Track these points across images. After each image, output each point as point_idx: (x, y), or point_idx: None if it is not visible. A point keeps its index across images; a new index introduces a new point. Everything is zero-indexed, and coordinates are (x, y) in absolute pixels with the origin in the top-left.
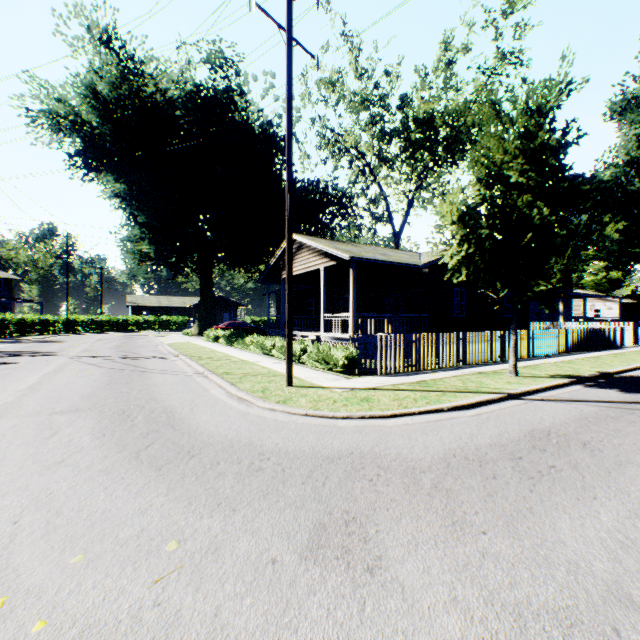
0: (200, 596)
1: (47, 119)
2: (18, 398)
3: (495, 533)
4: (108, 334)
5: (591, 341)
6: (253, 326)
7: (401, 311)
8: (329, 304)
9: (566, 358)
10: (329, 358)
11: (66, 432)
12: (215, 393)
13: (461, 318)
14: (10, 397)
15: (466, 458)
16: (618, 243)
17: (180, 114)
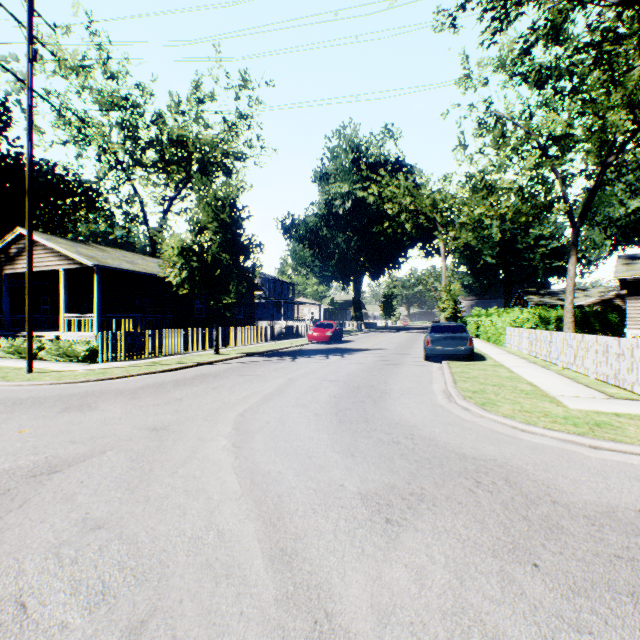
0: (10, 424)
1: None
2: None
3: (149, 397)
4: None
5: (286, 333)
6: None
7: (150, 312)
8: (71, 303)
9: (263, 344)
10: (72, 352)
11: None
12: None
13: (202, 318)
14: None
15: (154, 385)
16: (320, 268)
17: None
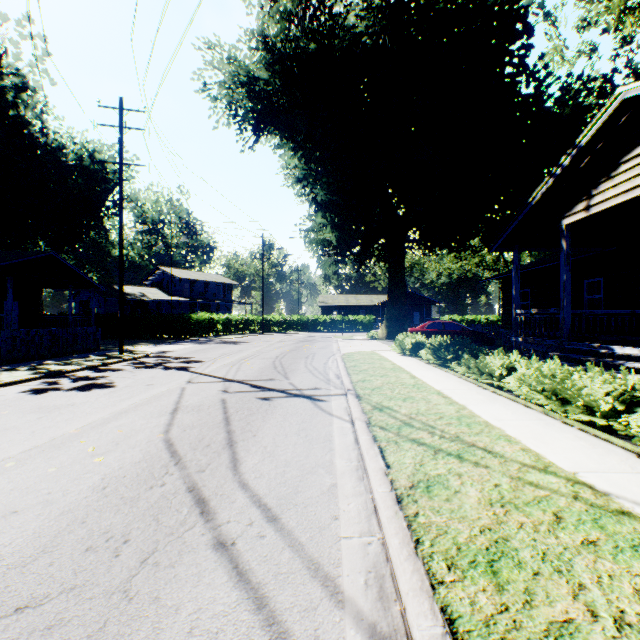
0: None
1: (224, 94)
2: None
3: None
4: (295, 334)
5: None
6: (468, 329)
7: None
8: None
9: None
10: None
11: None
12: None
13: None
14: None
15: None
16: None
17: (361, 30)
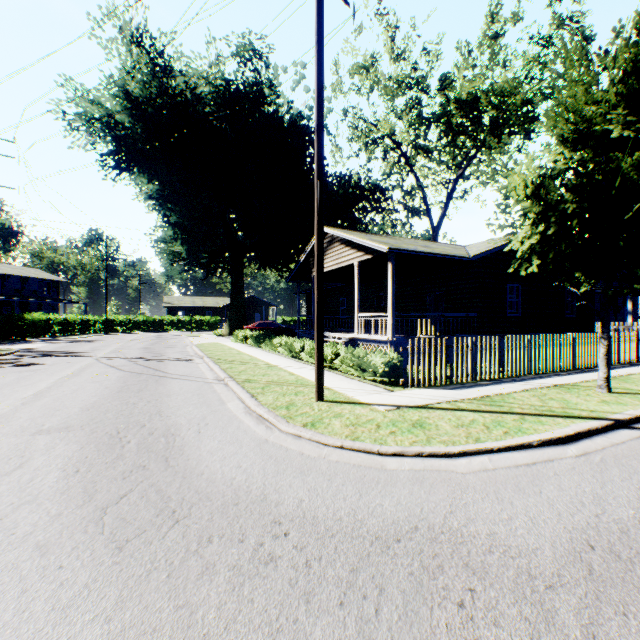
0: None
1: (83, 122)
2: (14, 408)
3: None
4: (144, 334)
5: None
6: (283, 326)
7: (445, 310)
8: (362, 303)
9: None
10: (366, 365)
11: (34, 464)
12: (231, 407)
13: (516, 318)
14: (7, 407)
15: (615, 554)
16: None
17: (209, 110)
